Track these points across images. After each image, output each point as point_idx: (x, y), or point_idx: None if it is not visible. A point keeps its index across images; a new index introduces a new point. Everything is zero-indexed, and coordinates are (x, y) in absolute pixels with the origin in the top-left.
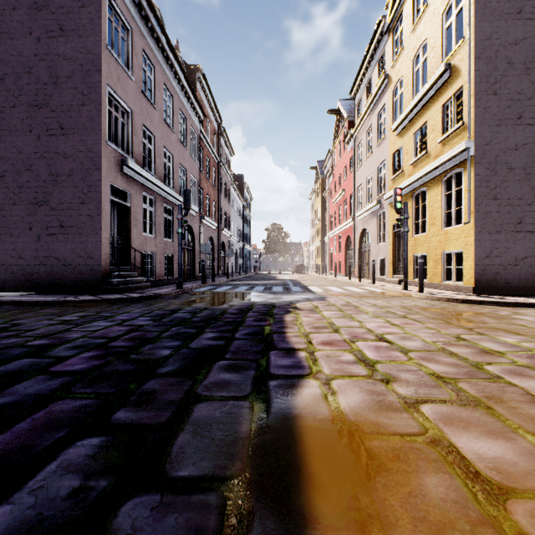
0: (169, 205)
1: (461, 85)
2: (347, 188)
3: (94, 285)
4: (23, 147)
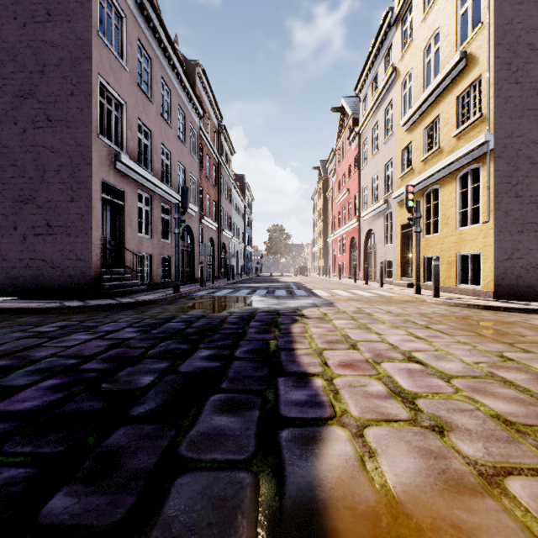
0: (166, 204)
1: (478, 74)
2: (351, 188)
3: (83, 289)
4: (8, 141)
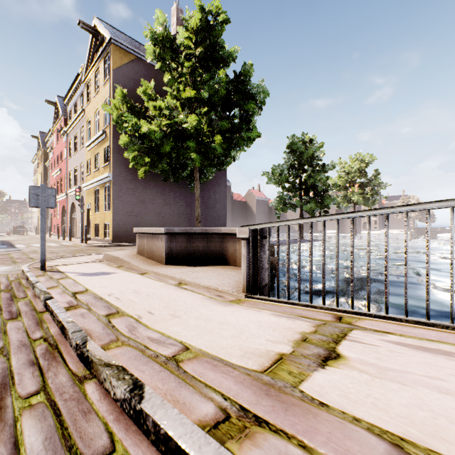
0: None
1: (109, 145)
2: (63, 169)
3: None
4: None
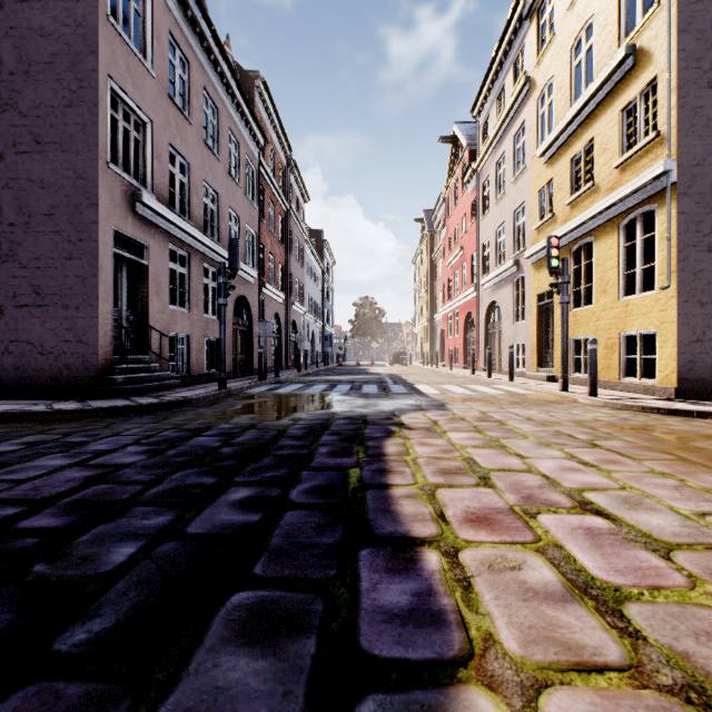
0: (212, 265)
1: (652, 77)
2: (467, 245)
3: (86, 384)
4: None
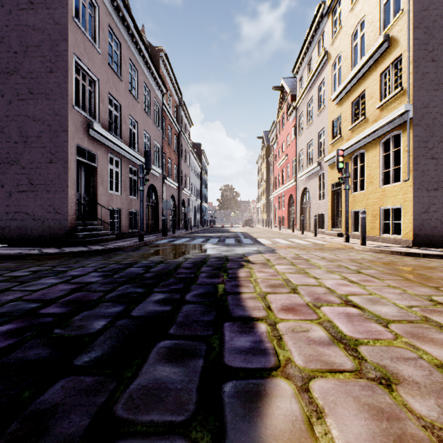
0: (134, 166)
1: (399, 54)
2: (289, 153)
3: (60, 238)
4: None
